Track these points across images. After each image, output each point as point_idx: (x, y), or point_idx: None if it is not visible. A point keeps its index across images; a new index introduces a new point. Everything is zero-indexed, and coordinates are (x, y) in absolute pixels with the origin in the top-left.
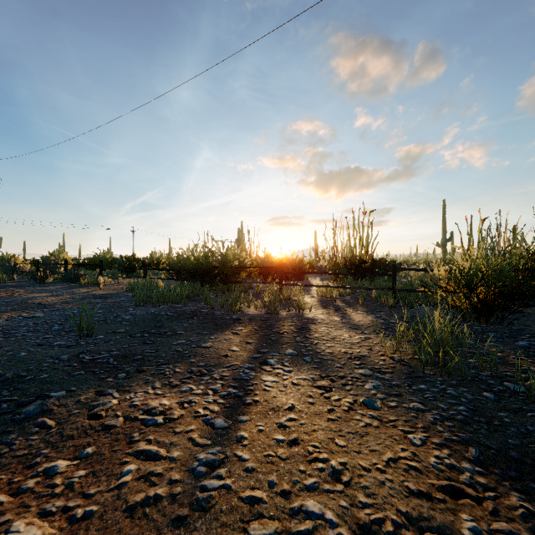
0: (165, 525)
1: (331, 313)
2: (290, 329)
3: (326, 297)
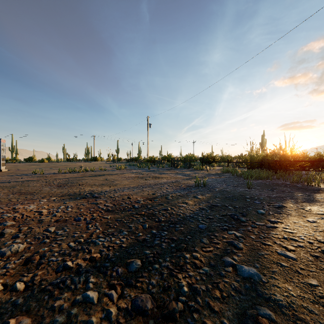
0: None
1: None
2: None
3: None
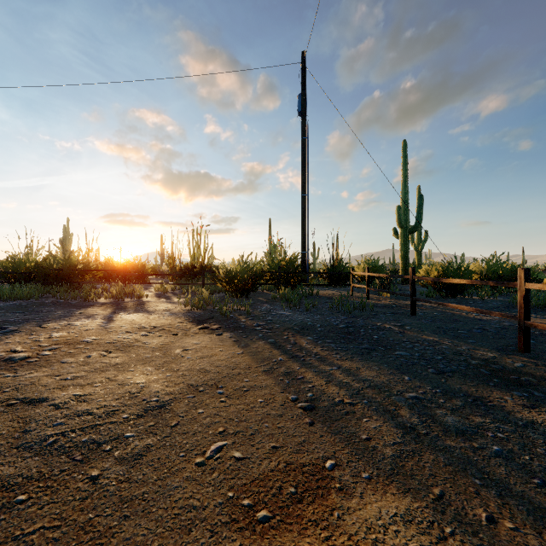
0: (99, 330)
1: (162, 299)
2: (133, 304)
3: (161, 291)
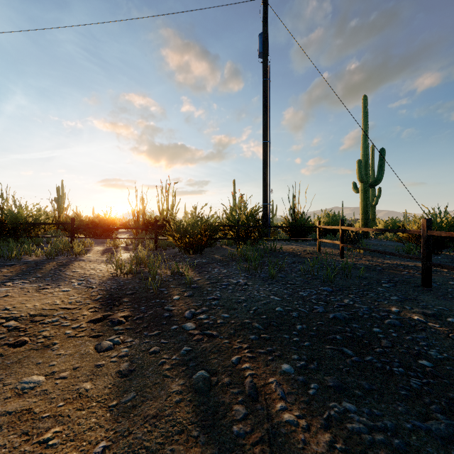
0: None
1: (105, 255)
2: (52, 265)
3: (113, 246)
